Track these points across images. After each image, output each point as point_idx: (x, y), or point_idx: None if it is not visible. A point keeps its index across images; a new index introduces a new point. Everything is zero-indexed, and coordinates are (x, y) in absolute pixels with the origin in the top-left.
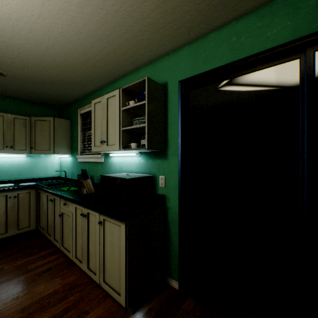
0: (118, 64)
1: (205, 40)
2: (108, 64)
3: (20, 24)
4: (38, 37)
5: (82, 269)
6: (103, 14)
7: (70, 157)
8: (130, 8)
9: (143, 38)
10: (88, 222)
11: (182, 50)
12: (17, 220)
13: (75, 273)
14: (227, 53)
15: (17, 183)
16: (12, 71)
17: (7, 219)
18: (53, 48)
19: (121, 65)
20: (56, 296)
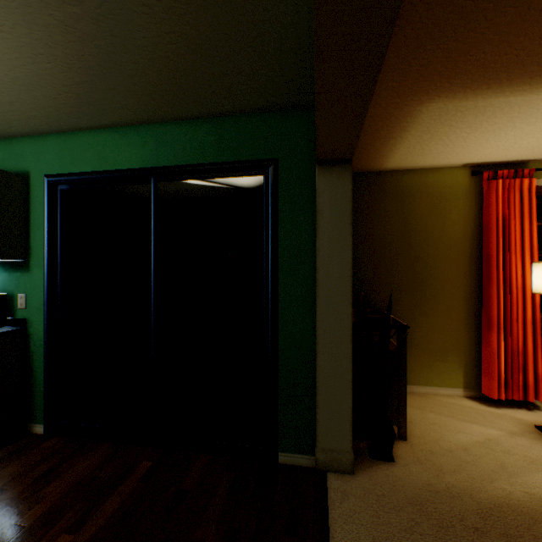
0: None
1: (74, 138)
2: None
3: None
4: None
5: None
6: None
7: None
8: None
9: None
10: None
11: (49, 139)
12: None
13: None
14: (95, 160)
15: None
16: None
17: None
18: None
19: None
20: None
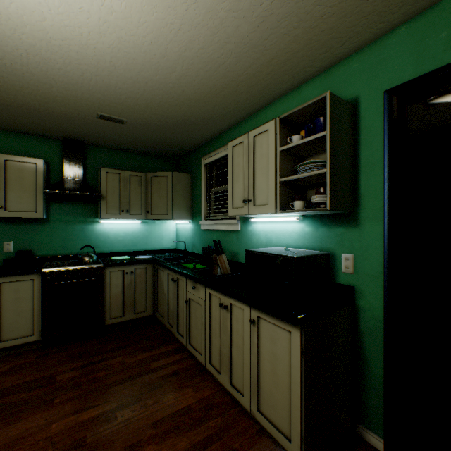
0: (269, 83)
1: (450, 5)
2: (254, 86)
3: (153, 48)
4: (170, 62)
5: (217, 380)
6: (267, 2)
7: (190, 223)
8: None
9: (324, 28)
10: (229, 317)
11: (392, 36)
12: (134, 301)
13: (209, 385)
14: None
15: (131, 255)
16: (133, 116)
17: (123, 299)
18: (186, 75)
19: (274, 84)
20: (191, 415)
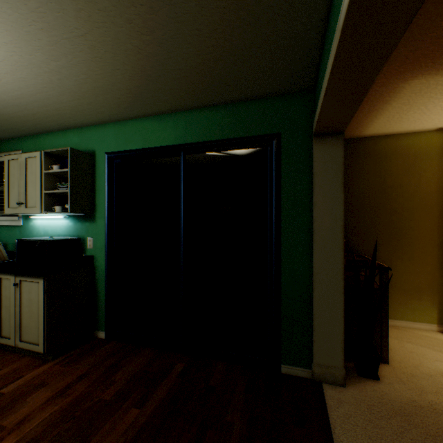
0: (41, 123)
1: (126, 125)
2: (28, 122)
3: None
4: None
5: None
6: (19, 93)
7: None
8: (48, 96)
9: (66, 112)
10: (0, 289)
11: (108, 126)
12: None
13: None
14: (140, 140)
15: None
16: None
17: None
18: None
19: (45, 125)
20: None
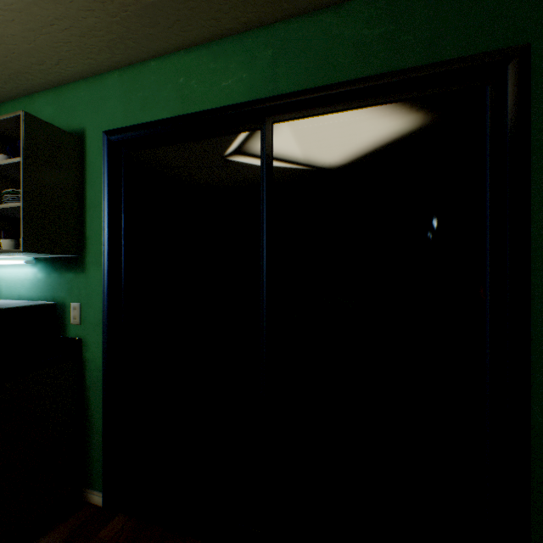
0: None
1: (144, 71)
2: None
3: None
4: None
5: None
6: None
7: None
8: None
9: (13, 33)
10: None
11: (110, 78)
12: None
13: None
14: (174, 100)
15: None
16: None
17: None
18: None
19: None
20: None
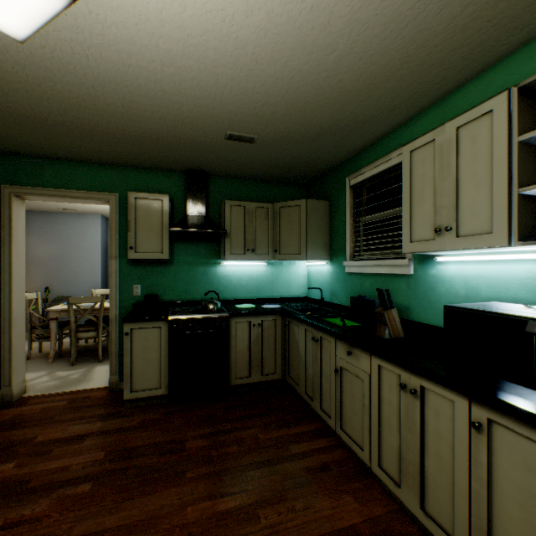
0: (487, 39)
1: None
2: (457, 49)
3: (312, 18)
4: (332, 35)
5: (388, 493)
6: None
7: (328, 264)
8: None
9: None
10: (419, 408)
11: None
12: (261, 360)
13: (378, 498)
14: None
15: (255, 303)
16: (266, 131)
17: (250, 356)
18: (350, 52)
19: (494, 39)
20: None
